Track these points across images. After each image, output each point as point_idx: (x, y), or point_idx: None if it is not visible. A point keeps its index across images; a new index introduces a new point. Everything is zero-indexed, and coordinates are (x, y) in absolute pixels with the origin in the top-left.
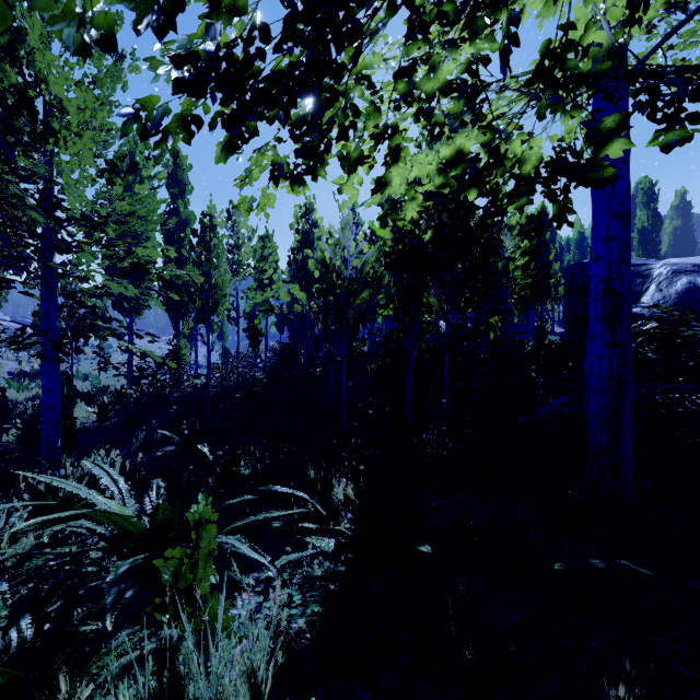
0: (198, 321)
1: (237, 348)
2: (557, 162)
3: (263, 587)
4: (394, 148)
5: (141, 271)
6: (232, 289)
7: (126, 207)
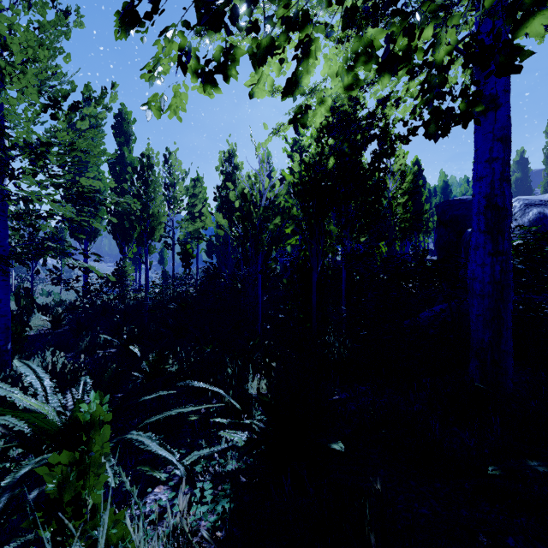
0: (138, 244)
1: (173, 268)
2: (472, 46)
3: (177, 480)
4: (304, 38)
5: (86, 199)
6: (168, 220)
7: (66, 137)
